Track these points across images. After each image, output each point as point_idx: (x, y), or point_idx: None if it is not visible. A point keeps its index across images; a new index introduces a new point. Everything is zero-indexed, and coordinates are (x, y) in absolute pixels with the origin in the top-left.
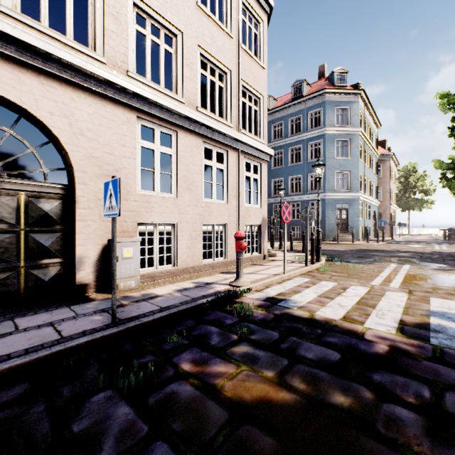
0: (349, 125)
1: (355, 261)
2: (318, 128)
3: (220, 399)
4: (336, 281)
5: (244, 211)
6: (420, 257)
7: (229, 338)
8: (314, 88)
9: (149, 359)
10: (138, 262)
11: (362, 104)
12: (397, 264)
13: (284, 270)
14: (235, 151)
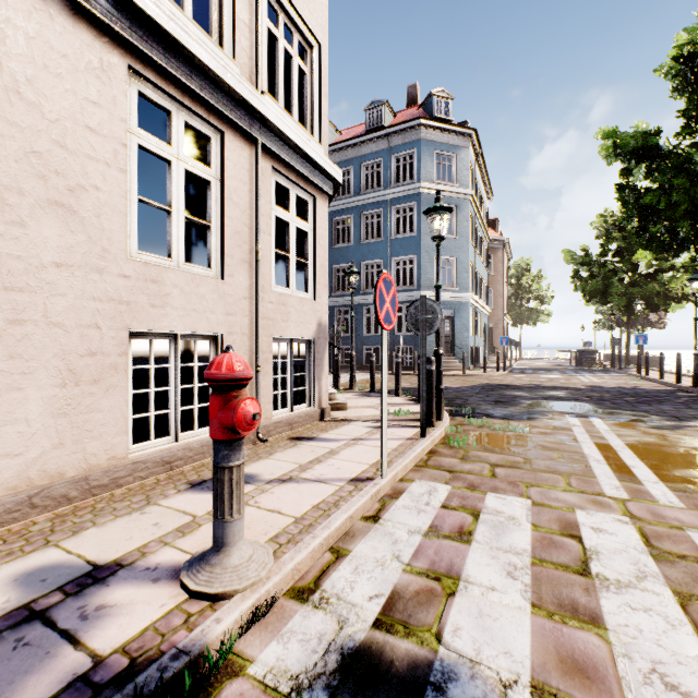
0: (455, 183)
1: (500, 414)
2: (408, 182)
3: None
4: (521, 492)
5: (272, 304)
6: (588, 397)
7: None
8: (402, 118)
9: None
10: None
11: (473, 154)
12: (577, 418)
13: (382, 467)
14: (247, 143)
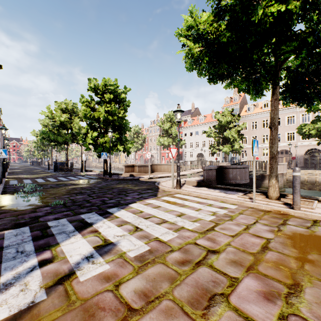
0: None
1: None
2: None
3: None
4: None
5: None
6: None
7: None
8: None
9: None
10: None
11: None
12: None
13: None
14: None
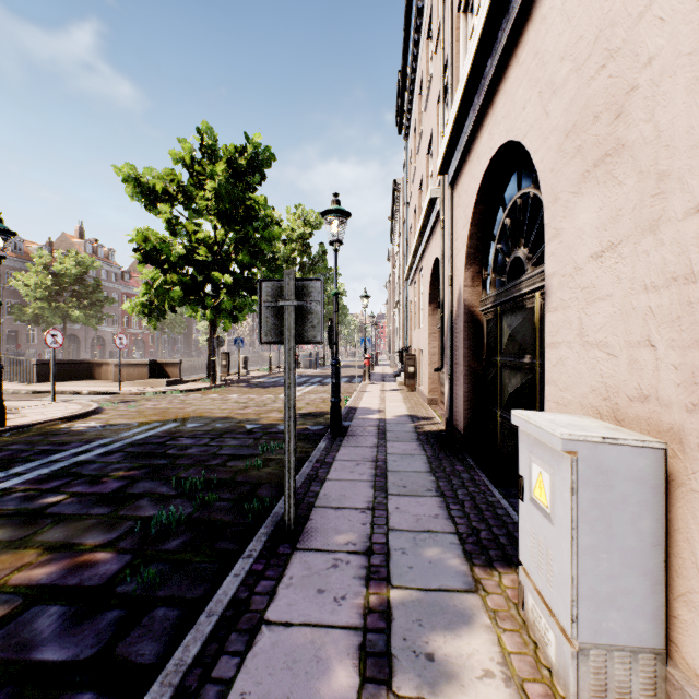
0: None
1: None
2: None
3: (47, 544)
4: None
5: None
6: None
7: (5, 635)
8: None
9: (170, 544)
10: (567, 562)
11: None
12: None
13: None
14: None
